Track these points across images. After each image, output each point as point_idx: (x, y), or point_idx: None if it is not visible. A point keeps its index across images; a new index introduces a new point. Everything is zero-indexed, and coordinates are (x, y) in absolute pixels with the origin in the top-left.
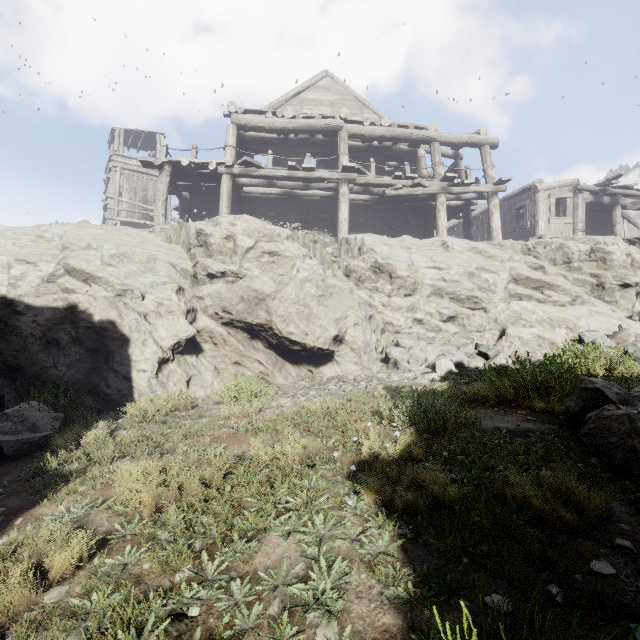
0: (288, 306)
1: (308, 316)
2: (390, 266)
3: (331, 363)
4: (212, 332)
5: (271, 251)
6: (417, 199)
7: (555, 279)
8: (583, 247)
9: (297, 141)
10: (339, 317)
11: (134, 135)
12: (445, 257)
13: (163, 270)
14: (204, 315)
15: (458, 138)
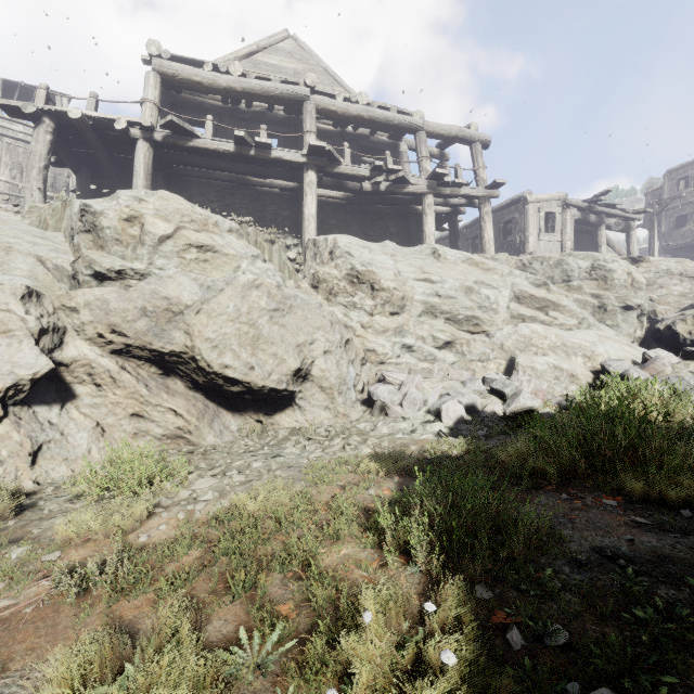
0: (222, 324)
1: (255, 340)
2: (372, 274)
3: (291, 409)
4: (91, 366)
5: (202, 244)
6: (400, 200)
7: (561, 298)
8: (583, 264)
9: (250, 114)
10: (302, 342)
11: (20, 91)
12: (437, 268)
13: (22, 267)
14: (78, 338)
15: (447, 130)
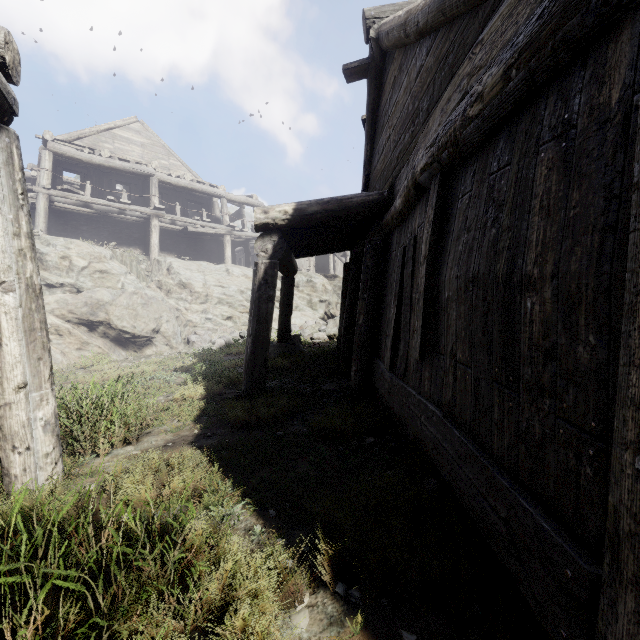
0: (122, 310)
1: (136, 316)
2: (191, 285)
3: (151, 346)
4: (59, 327)
5: (102, 270)
6: (212, 234)
7: None
8: (304, 279)
9: (110, 170)
10: (157, 317)
11: None
12: (227, 279)
13: None
14: (51, 315)
15: (239, 199)
